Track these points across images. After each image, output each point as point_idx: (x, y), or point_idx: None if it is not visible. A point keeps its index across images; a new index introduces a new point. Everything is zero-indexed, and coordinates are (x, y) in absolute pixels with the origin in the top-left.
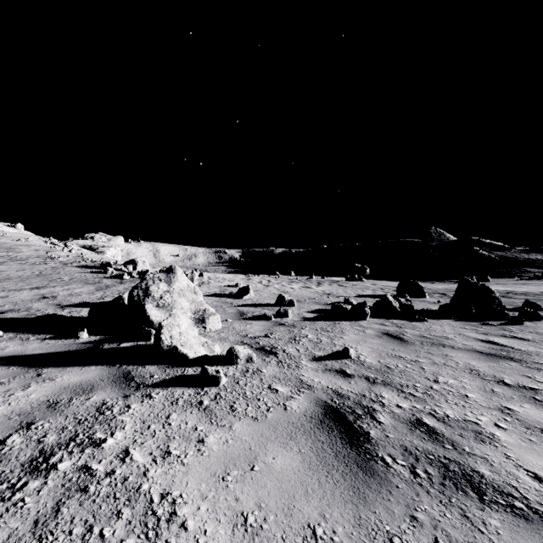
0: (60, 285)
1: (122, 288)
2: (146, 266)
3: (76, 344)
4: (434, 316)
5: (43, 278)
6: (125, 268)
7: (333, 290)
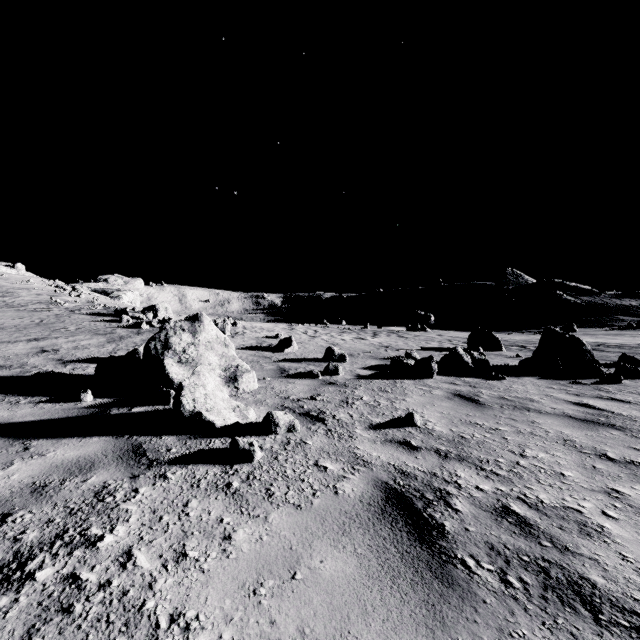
0: (64, 336)
1: (139, 340)
2: (169, 314)
3: (77, 409)
4: (514, 374)
5: (44, 328)
6: (144, 316)
7: (391, 342)
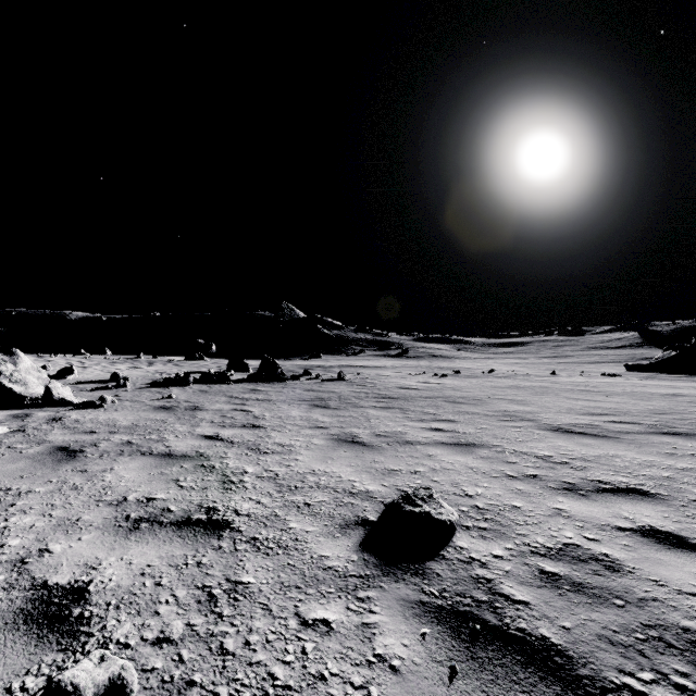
0: None
1: None
2: None
3: None
4: (241, 382)
5: None
6: None
7: (167, 369)
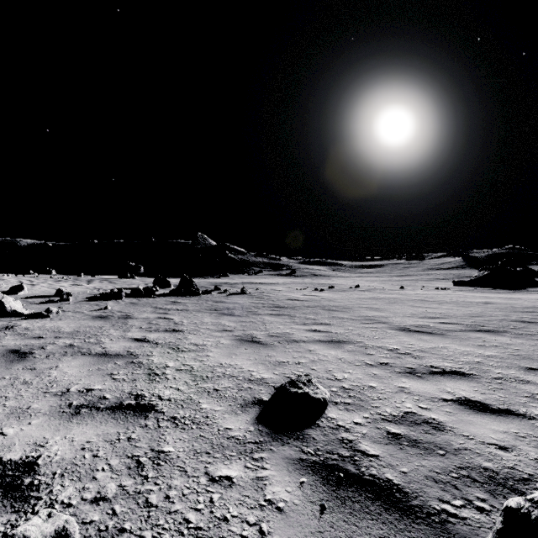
0: None
1: None
2: None
3: None
4: (164, 296)
5: None
6: None
7: (103, 286)
